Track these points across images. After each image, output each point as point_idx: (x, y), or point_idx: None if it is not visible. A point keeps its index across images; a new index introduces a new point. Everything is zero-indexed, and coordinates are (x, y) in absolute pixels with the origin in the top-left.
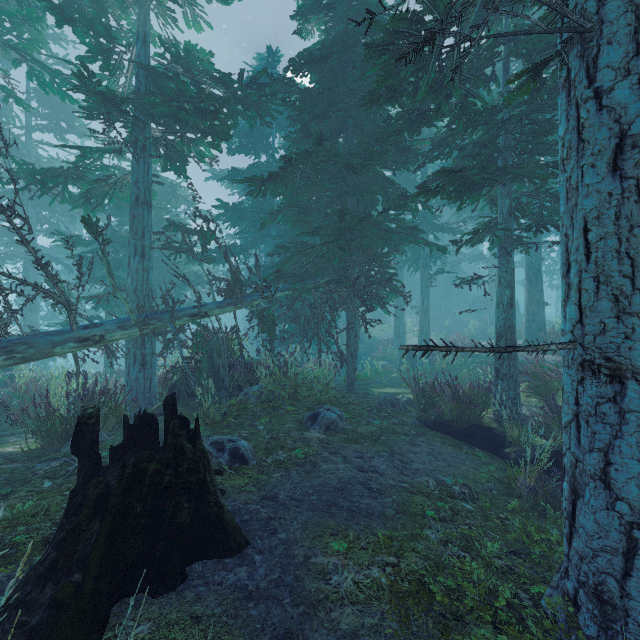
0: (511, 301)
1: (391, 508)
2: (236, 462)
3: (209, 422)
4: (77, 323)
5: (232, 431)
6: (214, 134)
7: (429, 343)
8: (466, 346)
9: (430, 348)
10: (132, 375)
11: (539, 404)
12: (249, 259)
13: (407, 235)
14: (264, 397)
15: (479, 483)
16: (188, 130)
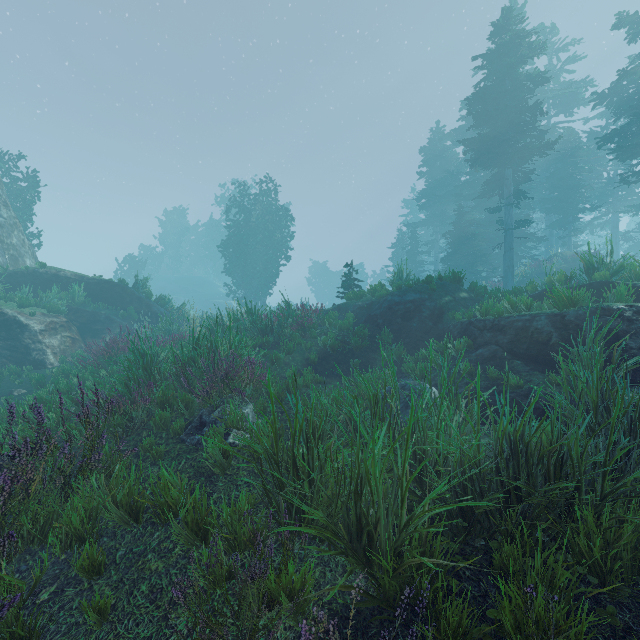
0: None
1: None
2: None
3: None
4: None
5: None
6: None
7: None
8: None
9: None
10: None
11: None
12: None
13: None
14: None
15: None
16: None
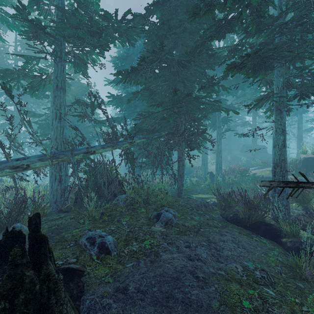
0: (284, 143)
1: (215, 299)
2: (102, 253)
3: (92, 219)
4: (10, 157)
5: (105, 226)
6: (100, 47)
7: (221, 169)
8: (241, 170)
9: (300, 184)
10: (54, 187)
11: (298, 208)
12: (127, 126)
13: (214, 105)
14: (128, 202)
15: (271, 267)
16: (85, 45)
